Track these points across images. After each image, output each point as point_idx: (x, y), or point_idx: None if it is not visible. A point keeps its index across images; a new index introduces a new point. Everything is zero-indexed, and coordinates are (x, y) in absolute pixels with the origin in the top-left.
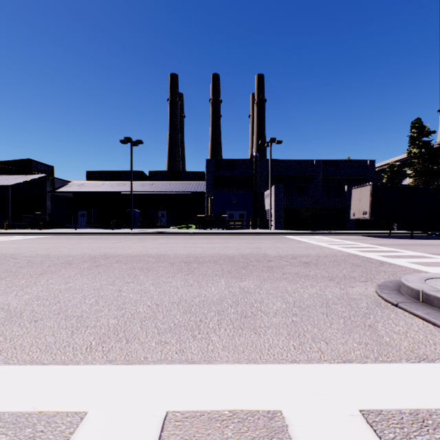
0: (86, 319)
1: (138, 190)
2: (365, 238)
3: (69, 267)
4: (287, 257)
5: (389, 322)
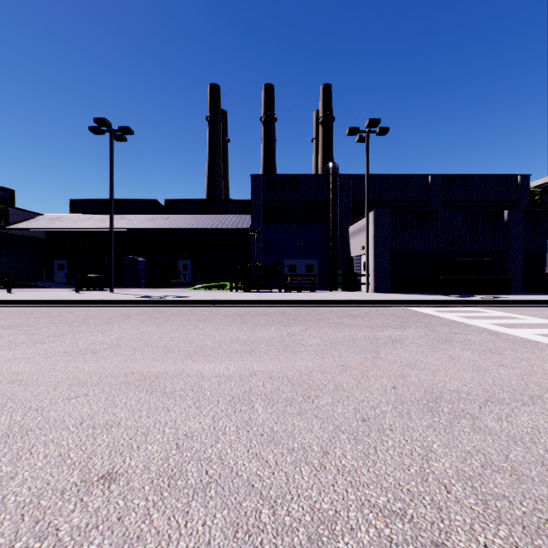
0: None
1: (142, 226)
2: None
3: None
4: None
5: None
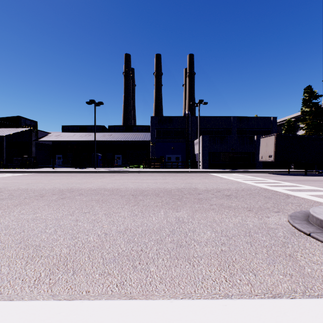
0: (42, 248)
1: (100, 139)
2: (270, 175)
3: (40, 199)
4: (212, 191)
5: (306, 251)
